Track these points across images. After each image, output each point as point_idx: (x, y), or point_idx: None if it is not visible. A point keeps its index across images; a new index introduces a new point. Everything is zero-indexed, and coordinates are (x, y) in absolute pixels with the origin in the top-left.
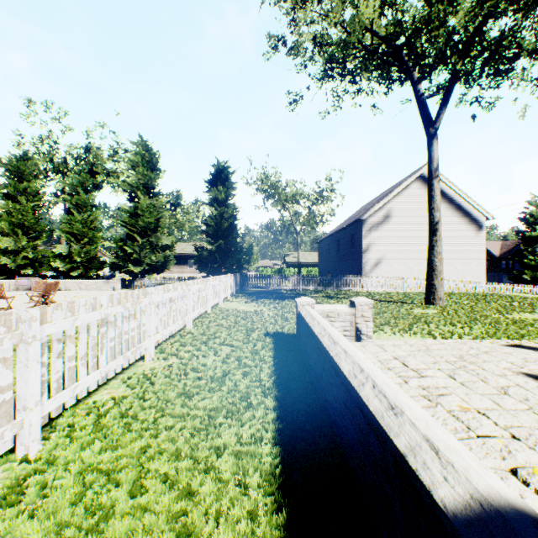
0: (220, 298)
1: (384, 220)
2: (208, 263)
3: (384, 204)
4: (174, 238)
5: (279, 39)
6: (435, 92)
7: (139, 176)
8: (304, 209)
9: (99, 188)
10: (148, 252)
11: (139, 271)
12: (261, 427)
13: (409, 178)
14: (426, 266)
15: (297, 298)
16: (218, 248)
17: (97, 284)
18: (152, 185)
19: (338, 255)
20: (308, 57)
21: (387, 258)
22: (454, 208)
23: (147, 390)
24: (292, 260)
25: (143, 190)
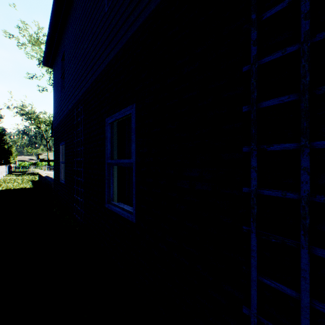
0: (2, 175)
1: None
2: None
3: None
4: None
5: (34, 57)
6: None
7: None
8: None
9: None
10: None
11: None
12: (30, 185)
13: None
14: None
15: None
16: None
17: None
18: None
19: None
20: None
21: None
22: None
23: (2, 186)
24: (44, 157)
25: None
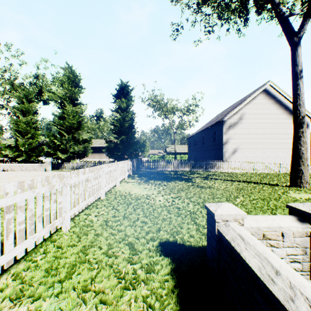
0: (117, 181)
1: (238, 121)
2: (114, 152)
3: (238, 110)
4: (91, 134)
5: None
6: (301, 5)
7: (65, 90)
8: (179, 117)
9: (47, 104)
10: (72, 144)
11: (66, 157)
12: None
13: (257, 91)
14: (292, 153)
15: (179, 178)
16: (121, 141)
17: (34, 167)
18: (75, 97)
19: (202, 146)
20: (185, 4)
21: (241, 148)
22: (288, 113)
23: None
24: (170, 150)
25: (69, 101)
